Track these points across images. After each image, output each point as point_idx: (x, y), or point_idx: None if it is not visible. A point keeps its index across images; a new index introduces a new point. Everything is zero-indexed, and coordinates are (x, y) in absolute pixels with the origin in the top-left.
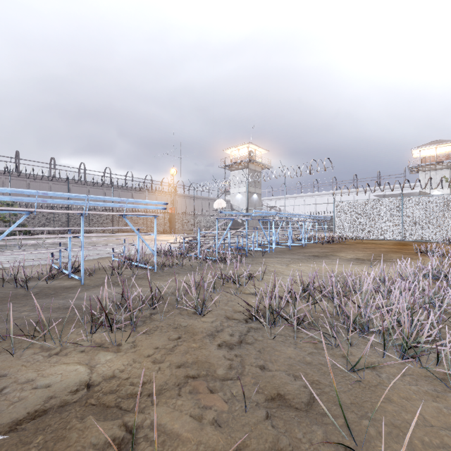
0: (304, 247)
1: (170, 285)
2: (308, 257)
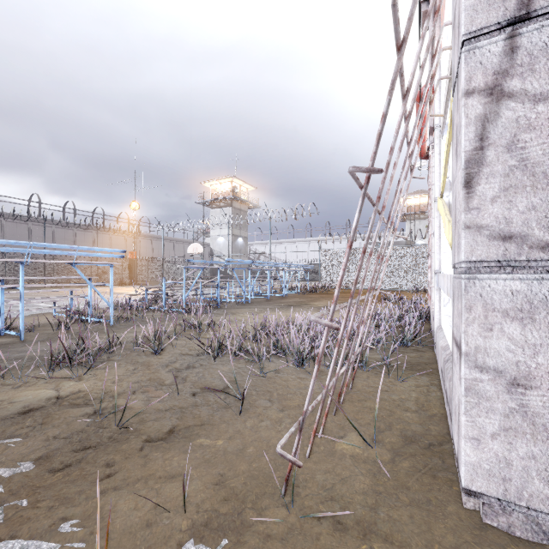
0: (284, 298)
1: (128, 336)
2: (281, 307)
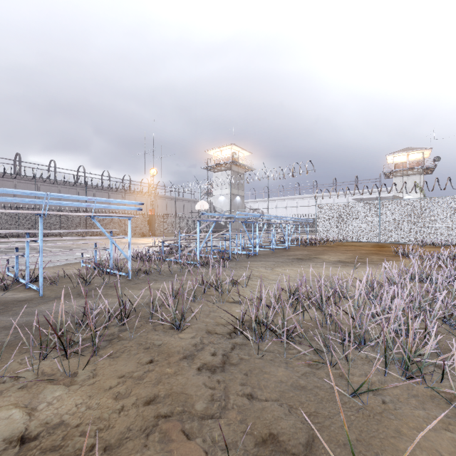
0: (287, 250)
1: (145, 295)
2: (292, 260)
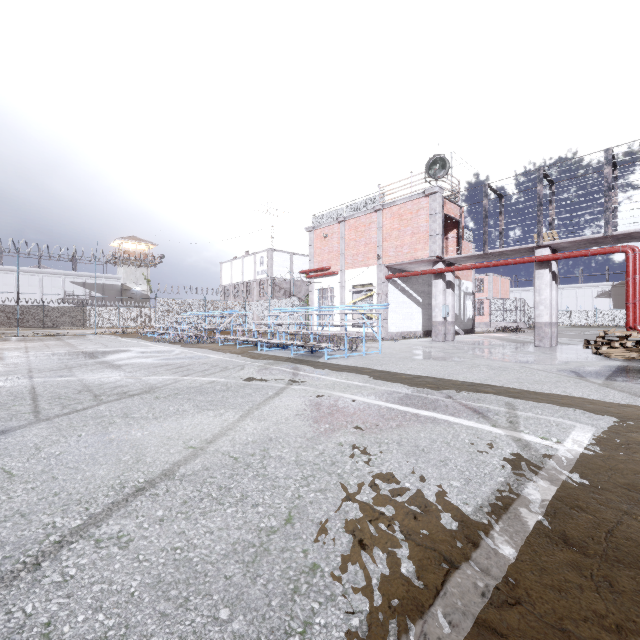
0: None
1: None
2: None
